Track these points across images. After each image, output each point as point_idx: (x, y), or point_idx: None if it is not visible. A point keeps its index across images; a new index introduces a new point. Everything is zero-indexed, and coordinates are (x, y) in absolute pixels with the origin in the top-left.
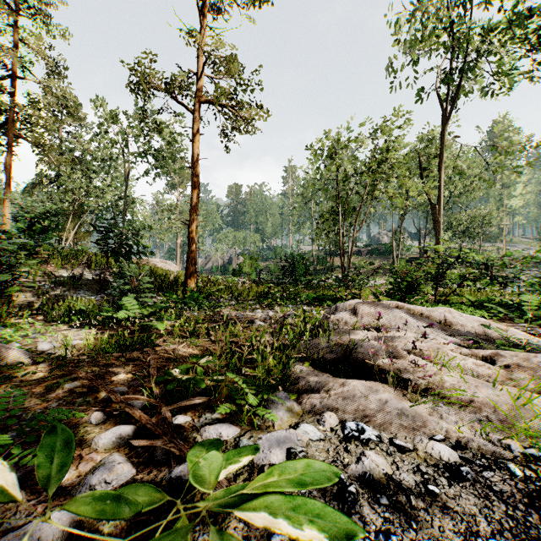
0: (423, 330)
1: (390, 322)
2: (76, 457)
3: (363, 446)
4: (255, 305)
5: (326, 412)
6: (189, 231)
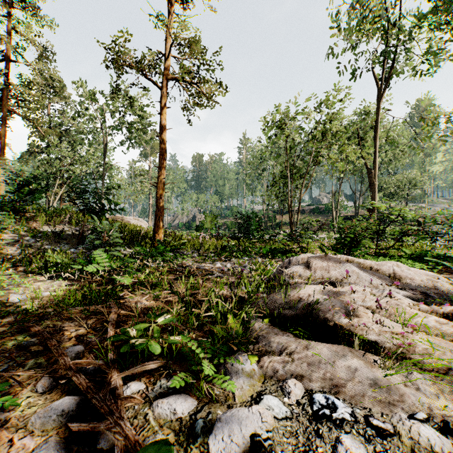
0: (375, 283)
1: (342, 276)
2: (7, 443)
3: (337, 428)
4: (215, 257)
5: (290, 380)
6: (157, 192)
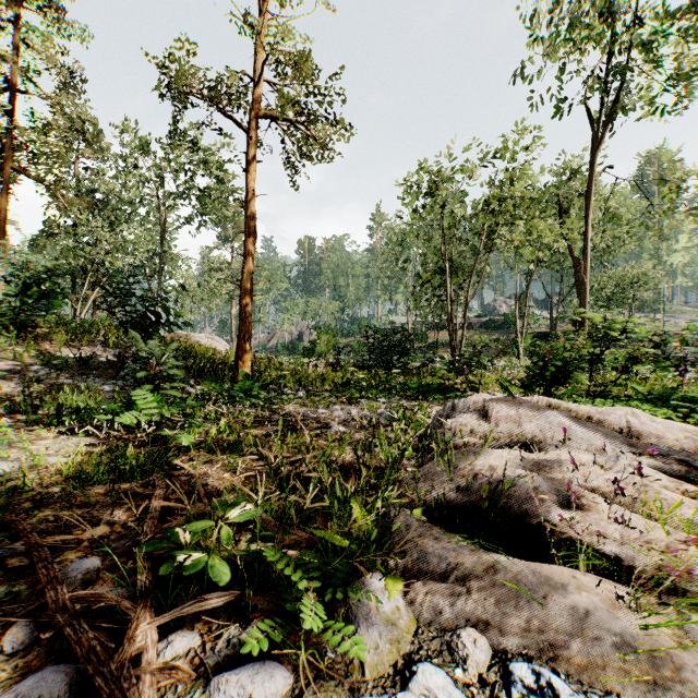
0: (599, 445)
1: (542, 431)
2: None
3: None
4: (332, 398)
5: (465, 631)
6: (241, 295)
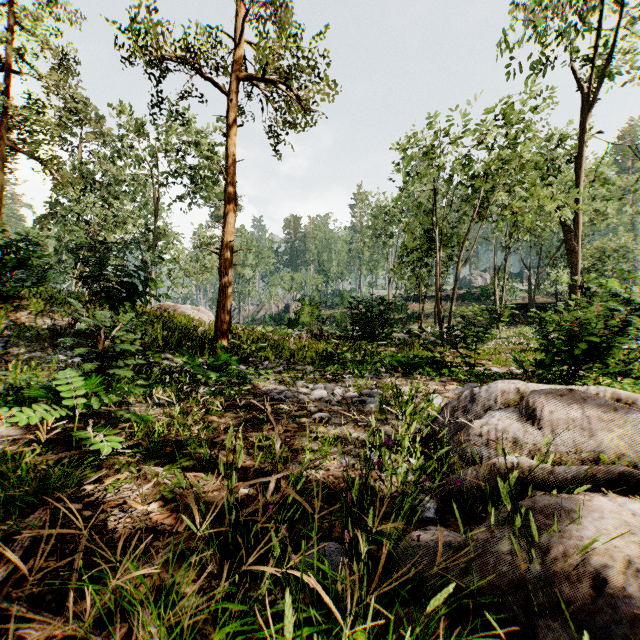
0: None
1: (630, 446)
2: None
3: None
4: (314, 374)
5: None
6: (221, 263)
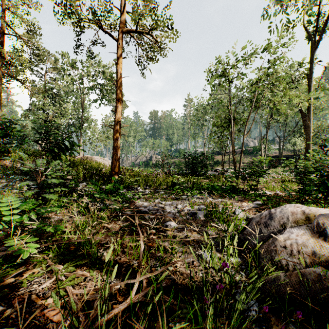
0: None
1: None
2: None
3: None
4: (165, 195)
5: None
6: (114, 133)
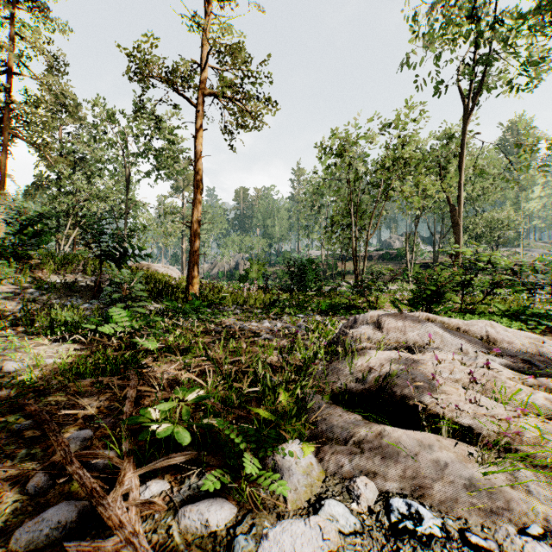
0: (464, 348)
1: (422, 339)
2: None
3: (423, 548)
4: (262, 314)
5: (359, 478)
6: (191, 233)
